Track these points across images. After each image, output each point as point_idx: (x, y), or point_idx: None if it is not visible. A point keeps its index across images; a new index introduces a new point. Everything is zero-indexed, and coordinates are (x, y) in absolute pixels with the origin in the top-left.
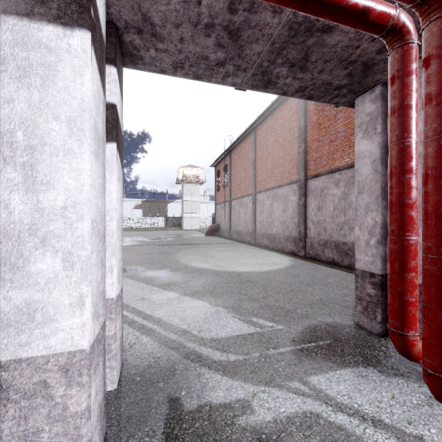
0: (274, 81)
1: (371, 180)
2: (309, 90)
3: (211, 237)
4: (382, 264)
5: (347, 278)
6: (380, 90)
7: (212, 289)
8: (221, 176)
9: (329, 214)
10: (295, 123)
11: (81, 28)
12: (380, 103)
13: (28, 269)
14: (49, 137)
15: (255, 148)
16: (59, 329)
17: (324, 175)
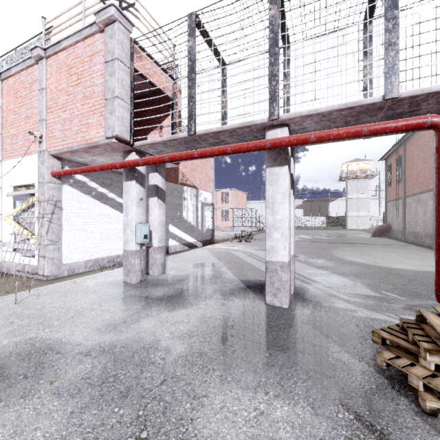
0: None
1: None
2: None
3: (379, 238)
4: None
5: None
6: None
7: (357, 274)
8: (393, 170)
9: None
10: None
11: (285, 165)
12: None
13: (272, 236)
14: (277, 199)
15: None
16: (280, 254)
17: None
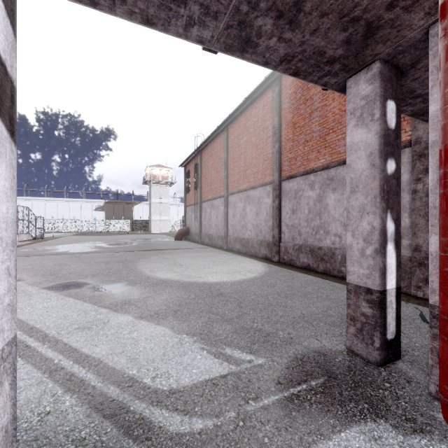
0: (254, 40)
1: (368, 177)
2: (297, 60)
3: (181, 241)
4: (381, 278)
5: (325, 286)
6: (379, 68)
7: (176, 308)
8: (191, 176)
9: (304, 217)
10: (268, 122)
11: None
12: (378, 84)
13: None
14: None
15: (227, 147)
16: None
17: (299, 176)
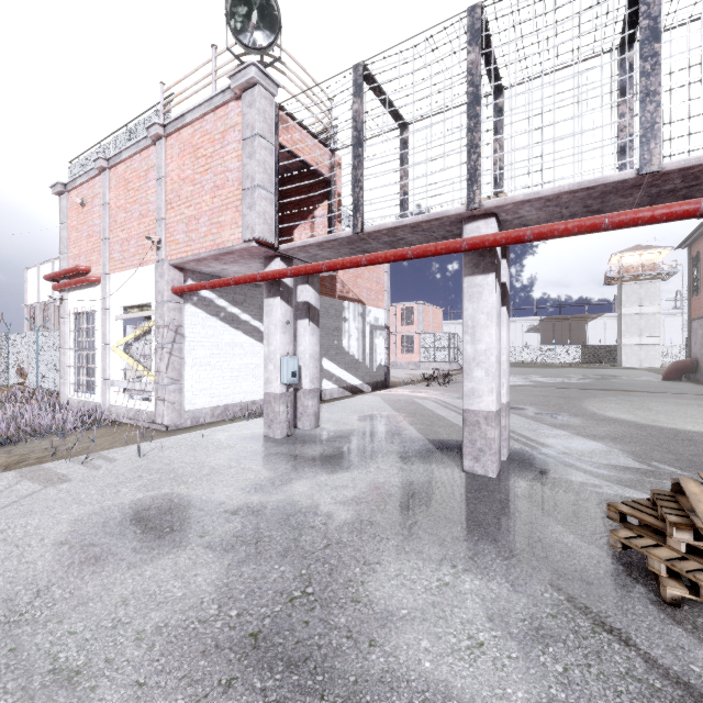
0: None
1: None
2: None
3: (675, 382)
4: None
5: None
6: None
7: (617, 437)
8: (702, 264)
9: None
10: None
11: (492, 273)
12: None
13: (472, 375)
14: (480, 322)
15: None
16: (483, 401)
17: None
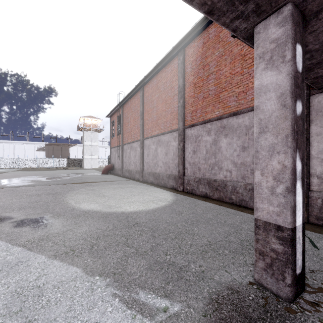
0: None
1: (278, 117)
2: None
3: (107, 175)
4: (293, 216)
5: (222, 212)
6: (291, 10)
7: (93, 242)
8: (115, 125)
9: (203, 157)
10: (175, 83)
11: None
12: (290, 26)
13: None
14: None
15: (143, 102)
16: None
17: (199, 125)
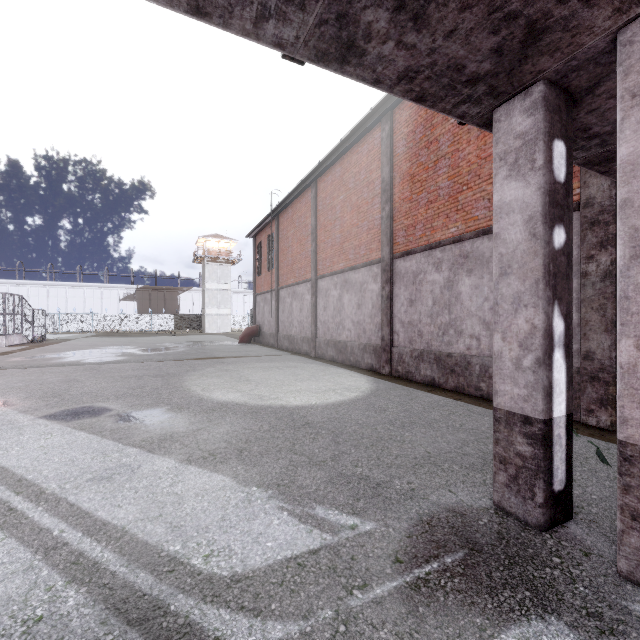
0: (360, 45)
1: (526, 252)
2: (422, 78)
3: (248, 345)
4: (546, 402)
5: (458, 411)
6: (543, 92)
7: (242, 446)
8: (263, 252)
9: (427, 311)
10: (375, 174)
11: None
12: (541, 115)
13: None
14: None
15: (315, 209)
16: None
17: (420, 252)
